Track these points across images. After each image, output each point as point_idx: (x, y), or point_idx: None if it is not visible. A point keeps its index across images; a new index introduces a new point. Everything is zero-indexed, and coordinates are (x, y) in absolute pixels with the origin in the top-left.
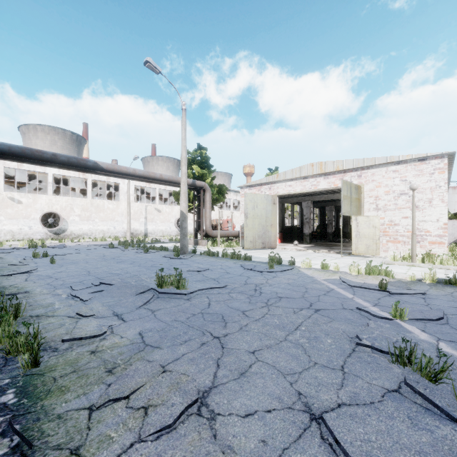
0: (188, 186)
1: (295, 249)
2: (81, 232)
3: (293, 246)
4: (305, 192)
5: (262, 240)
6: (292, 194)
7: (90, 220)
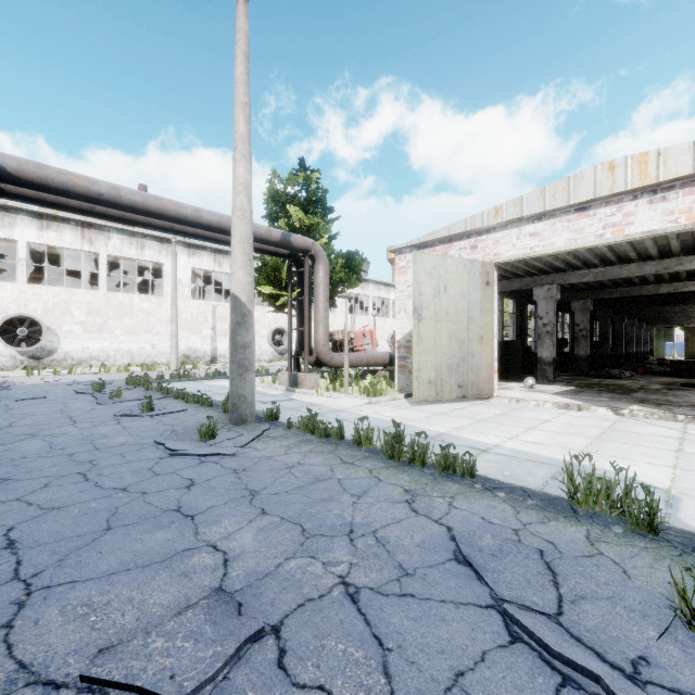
0: (274, 249)
1: (550, 403)
2: (85, 354)
3: (530, 391)
4: (547, 263)
5: (458, 377)
6: (513, 269)
7: (104, 331)
